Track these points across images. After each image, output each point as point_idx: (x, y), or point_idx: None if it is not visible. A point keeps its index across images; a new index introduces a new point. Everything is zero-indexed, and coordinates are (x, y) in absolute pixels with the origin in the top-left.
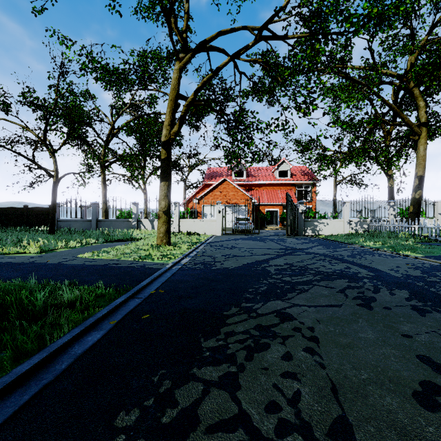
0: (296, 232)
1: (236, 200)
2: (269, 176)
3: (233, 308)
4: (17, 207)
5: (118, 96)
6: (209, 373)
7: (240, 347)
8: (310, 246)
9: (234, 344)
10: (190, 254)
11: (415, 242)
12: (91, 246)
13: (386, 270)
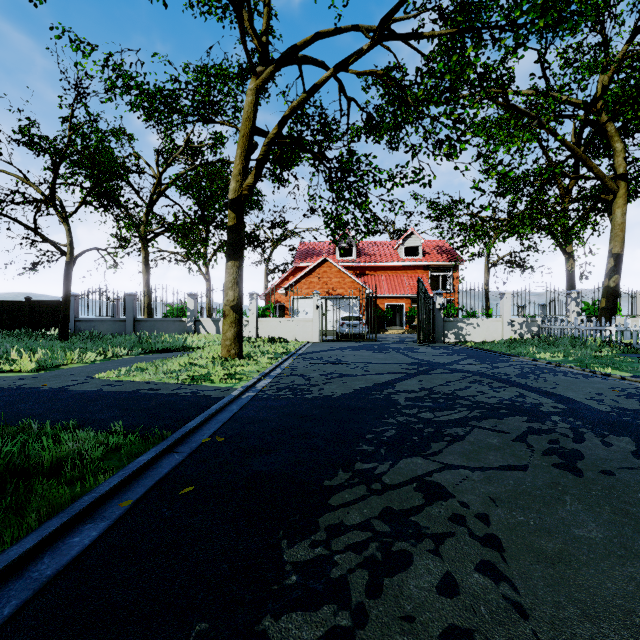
0: (432, 338)
1: (342, 290)
2: (390, 254)
3: (340, 473)
4: (15, 301)
5: (167, 135)
6: (295, 632)
7: (356, 562)
8: (455, 359)
9: (344, 554)
10: (272, 373)
11: (613, 352)
12: (119, 359)
13: (584, 400)
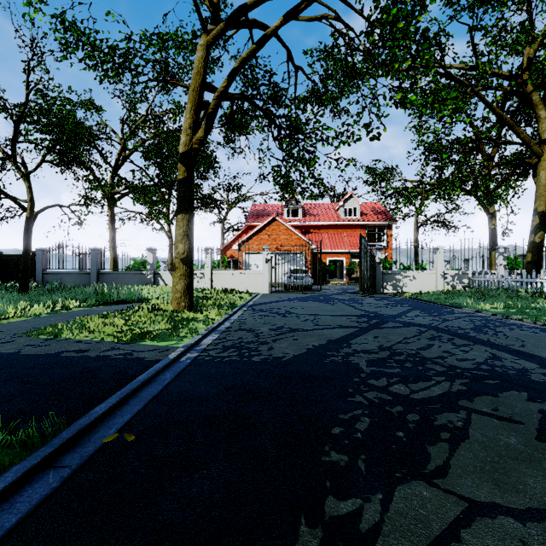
0: (372, 289)
1: (289, 245)
2: (331, 215)
3: (303, 529)
4: None
5: (130, 104)
6: None
7: None
8: (401, 311)
9: None
10: (220, 326)
11: None
12: (67, 312)
13: None
